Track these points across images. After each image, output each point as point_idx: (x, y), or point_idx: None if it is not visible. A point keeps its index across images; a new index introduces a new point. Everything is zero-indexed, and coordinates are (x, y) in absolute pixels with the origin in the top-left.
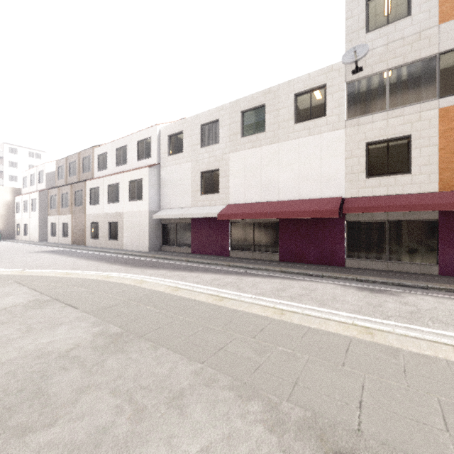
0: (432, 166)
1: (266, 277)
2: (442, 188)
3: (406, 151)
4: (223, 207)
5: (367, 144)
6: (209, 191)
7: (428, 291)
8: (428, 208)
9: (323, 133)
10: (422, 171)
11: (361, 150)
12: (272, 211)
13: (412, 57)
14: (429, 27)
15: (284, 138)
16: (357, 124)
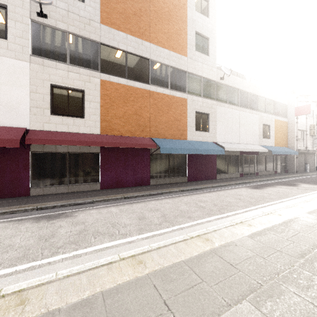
0: (97, 116)
1: None
2: (102, 132)
3: (82, 101)
4: None
5: (51, 85)
6: None
7: (94, 205)
8: (94, 144)
9: (3, 56)
10: (91, 118)
11: (46, 89)
12: None
13: (85, 34)
14: (95, 20)
15: None
16: (43, 64)
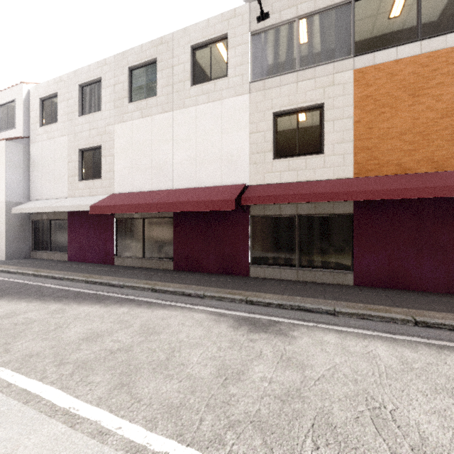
0: (346, 144)
1: (113, 303)
2: (357, 173)
3: (319, 125)
4: (104, 197)
5: (274, 115)
6: (91, 176)
7: (335, 320)
8: (341, 197)
9: (224, 98)
10: (336, 150)
11: (268, 123)
12: (156, 202)
13: (325, 2)
14: None
15: (179, 105)
16: (263, 88)
